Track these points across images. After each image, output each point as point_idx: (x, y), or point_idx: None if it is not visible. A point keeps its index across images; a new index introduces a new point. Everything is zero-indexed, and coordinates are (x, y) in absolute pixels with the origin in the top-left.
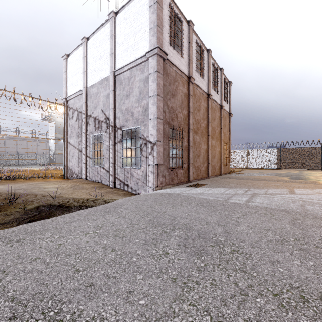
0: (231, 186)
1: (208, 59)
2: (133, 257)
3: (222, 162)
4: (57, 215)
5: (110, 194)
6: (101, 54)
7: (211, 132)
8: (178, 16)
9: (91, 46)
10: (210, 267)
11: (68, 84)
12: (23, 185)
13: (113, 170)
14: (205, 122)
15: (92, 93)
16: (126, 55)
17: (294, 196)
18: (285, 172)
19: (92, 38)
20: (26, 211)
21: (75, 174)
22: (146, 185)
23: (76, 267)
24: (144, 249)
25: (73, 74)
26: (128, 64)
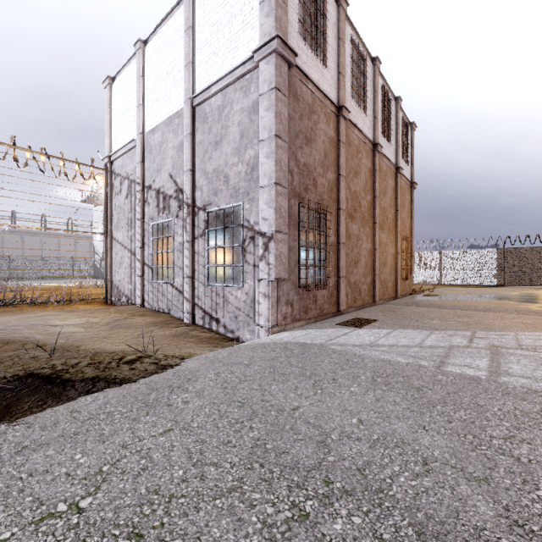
0: (430, 326)
1: (373, 76)
2: None
3: (399, 274)
4: (21, 411)
5: (181, 341)
6: (169, 67)
7: (379, 217)
8: None
9: (152, 54)
10: None
11: (112, 132)
12: (15, 320)
13: (190, 290)
14: (368, 196)
15: (154, 145)
16: (215, 62)
17: None
18: (518, 294)
19: (154, 40)
20: None
21: (125, 297)
22: (254, 322)
23: None
24: None
25: (121, 111)
26: (218, 79)
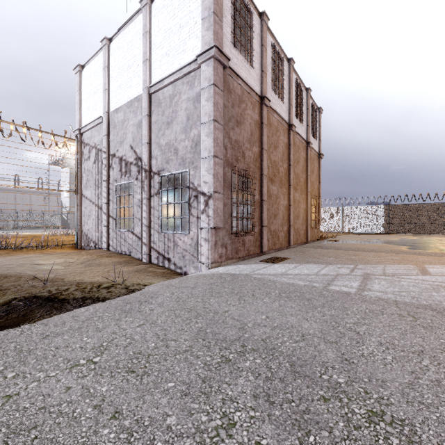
0: (327, 262)
1: (288, 72)
2: (155, 440)
3: (309, 224)
4: (36, 318)
5: (141, 275)
6: (130, 61)
7: (293, 180)
8: (246, 4)
9: (116, 50)
10: None
11: (82, 109)
12: (7, 261)
13: (147, 236)
14: (285, 165)
15: (117, 122)
16: (167, 61)
17: (431, 280)
18: (398, 239)
19: (117, 39)
20: None
21: (93, 243)
22: (197, 260)
23: None
24: (183, 412)
25: (89, 93)
26: (170, 74)
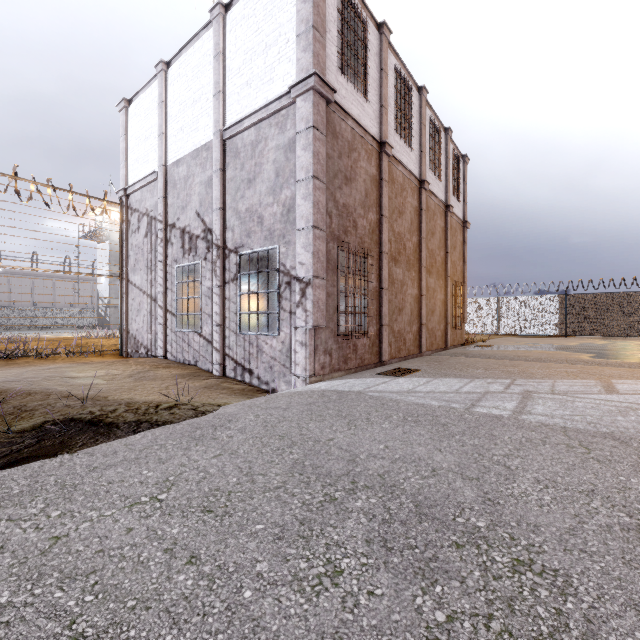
0: (472, 375)
1: (419, 107)
2: (243, 587)
3: (449, 322)
4: (77, 446)
5: (213, 393)
6: (196, 94)
7: (426, 260)
8: (359, 13)
9: (176, 78)
10: (464, 627)
11: (129, 161)
12: (28, 372)
13: (220, 339)
14: (414, 238)
15: (178, 179)
16: (248, 94)
17: (618, 400)
18: (578, 344)
19: (178, 62)
20: (11, 436)
21: (144, 348)
22: (290, 373)
23: (75, 627)
24: (277, 557)
25: (139, 139)
26: (252, 113)
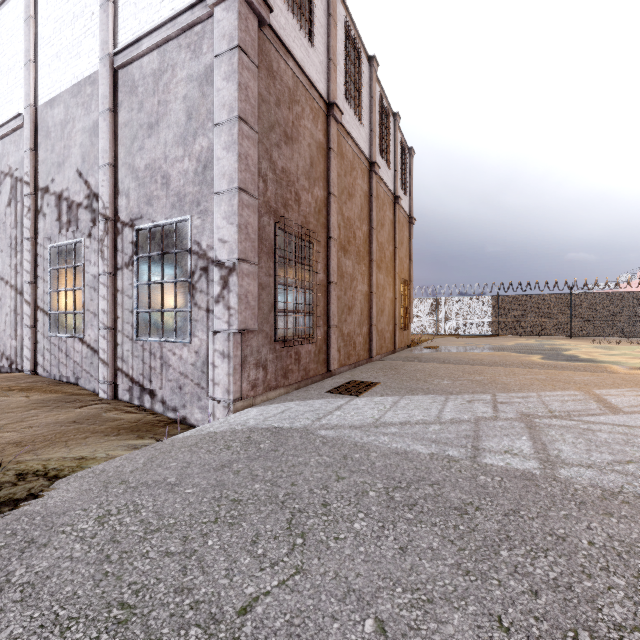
0: (443, 389)
1: (369, 79)
2: None
3: (397, 322)
4: None
5: (79, 434)
6: (76, 7)
7: (376, 254)
8: None
9: None
10: None
11: None
12: None
13: (109, 347)
14: (364, 227)
15: (53, 124)
16: (148, 4)
17: (638, 424)
18: (515, 344)
19: None
20: None
21: (6, 359)
22: (207, 395)
23: None
24: None
25: None
26: (153, 29)
